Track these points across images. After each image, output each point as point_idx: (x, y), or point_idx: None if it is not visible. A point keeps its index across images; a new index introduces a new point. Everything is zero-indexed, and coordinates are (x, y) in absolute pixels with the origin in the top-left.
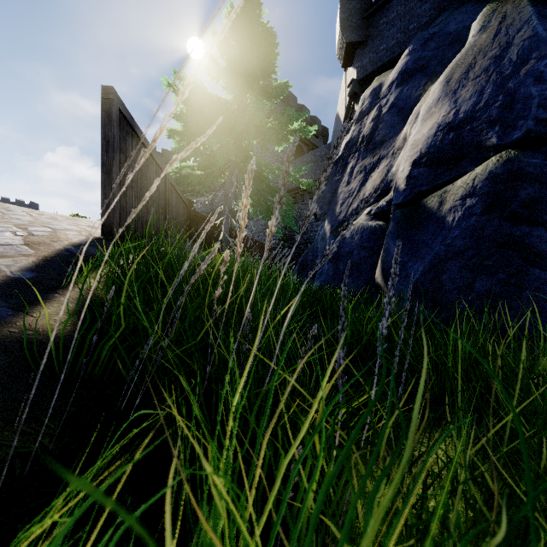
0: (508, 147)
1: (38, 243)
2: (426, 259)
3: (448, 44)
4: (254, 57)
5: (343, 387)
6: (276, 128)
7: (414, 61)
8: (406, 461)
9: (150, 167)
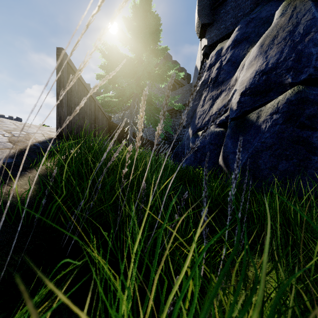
0: (298, 84)
1: (17, 141)
2: (249, 150)
3: (261, 24)
4: (147, 32)
5: (206, 236)
6: (160, 74)
7: (241, 34)
8: (260, 303)
9: (86, 96)
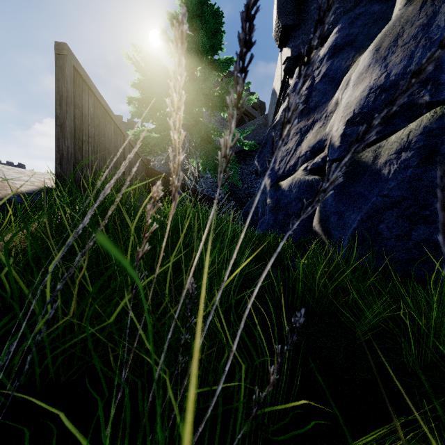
0: (441, 104)
1: None
2: (363, 209)
3: (373, 22)
4: (203, 34)
5: None
6: (222, 97)
7: (342, 37)
8: None
9: (108, 126)
